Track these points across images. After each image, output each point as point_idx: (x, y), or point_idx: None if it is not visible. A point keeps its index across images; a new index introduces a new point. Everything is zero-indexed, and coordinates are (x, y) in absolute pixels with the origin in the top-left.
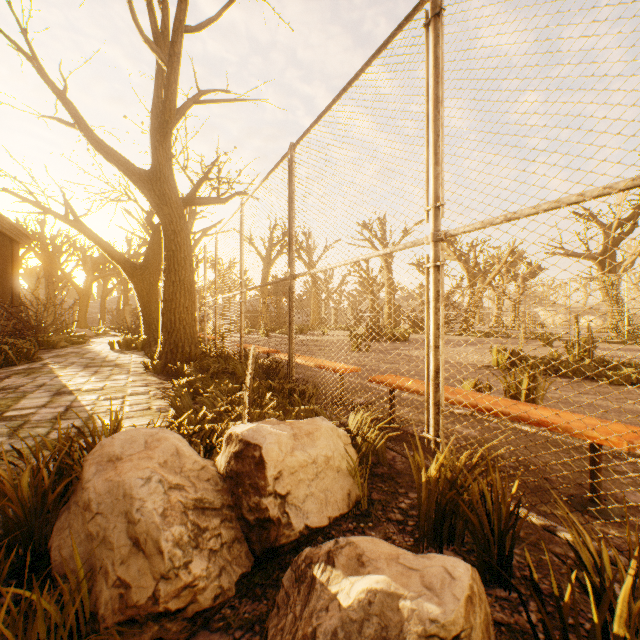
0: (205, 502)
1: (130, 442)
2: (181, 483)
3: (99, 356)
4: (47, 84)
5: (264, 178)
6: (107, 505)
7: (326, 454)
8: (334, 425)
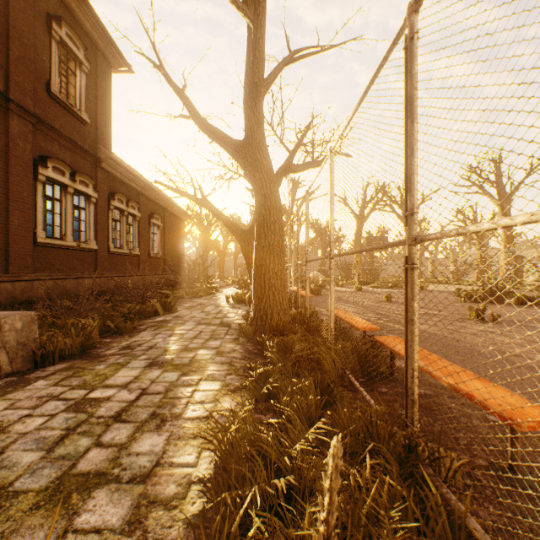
0: None
1: None
2: None
3: (214, 310)
4: (171, 86)
5: (359, 99)
6: None
7: None
8: None
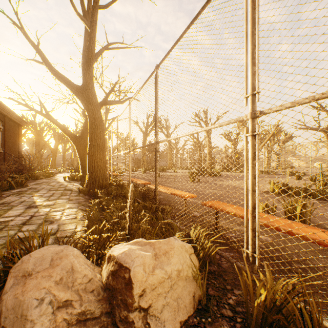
0: (87, 314)
1: (41, 259)
2: (70, 298)
3: (57, 184)
4: (29, 41)
5: (141, 87)
6: (10, 321)
7: (178, 268)
8: (183, 242)
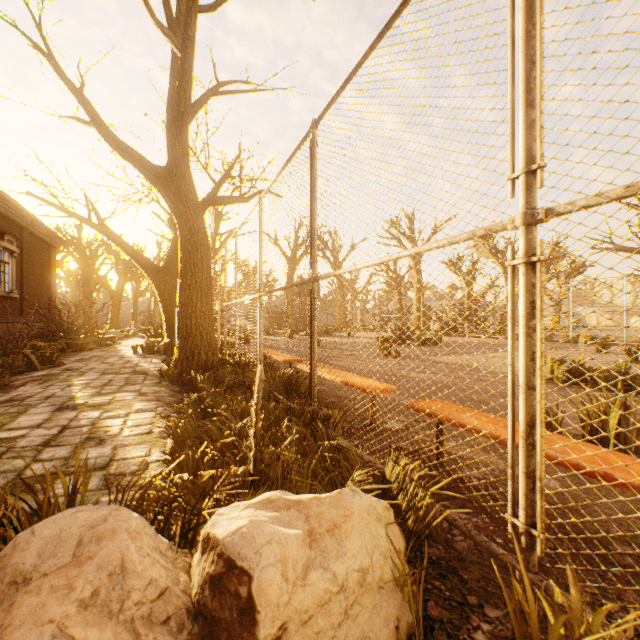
0: None
1: (55, 542)
2: None
3: (119, 361)
4: (63, 81)
5: (283, 166)
6: None
7: (361, 565)
8: (370, 499)
